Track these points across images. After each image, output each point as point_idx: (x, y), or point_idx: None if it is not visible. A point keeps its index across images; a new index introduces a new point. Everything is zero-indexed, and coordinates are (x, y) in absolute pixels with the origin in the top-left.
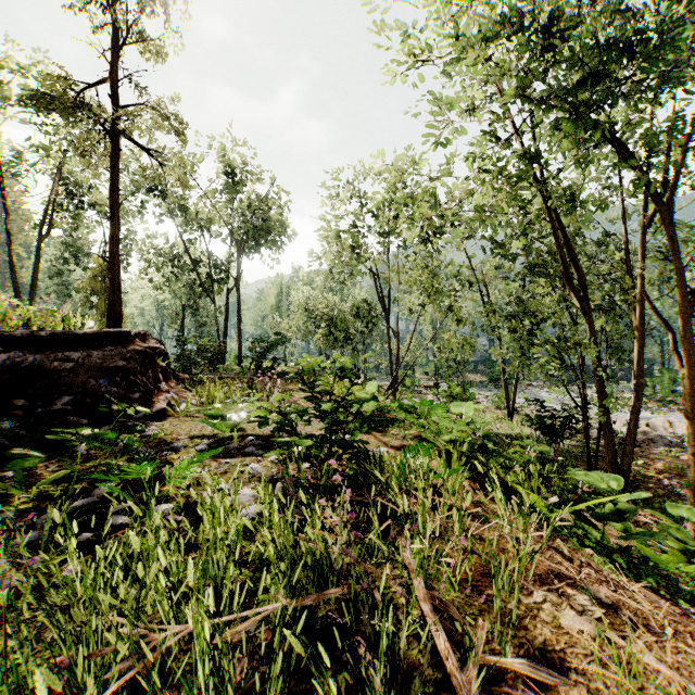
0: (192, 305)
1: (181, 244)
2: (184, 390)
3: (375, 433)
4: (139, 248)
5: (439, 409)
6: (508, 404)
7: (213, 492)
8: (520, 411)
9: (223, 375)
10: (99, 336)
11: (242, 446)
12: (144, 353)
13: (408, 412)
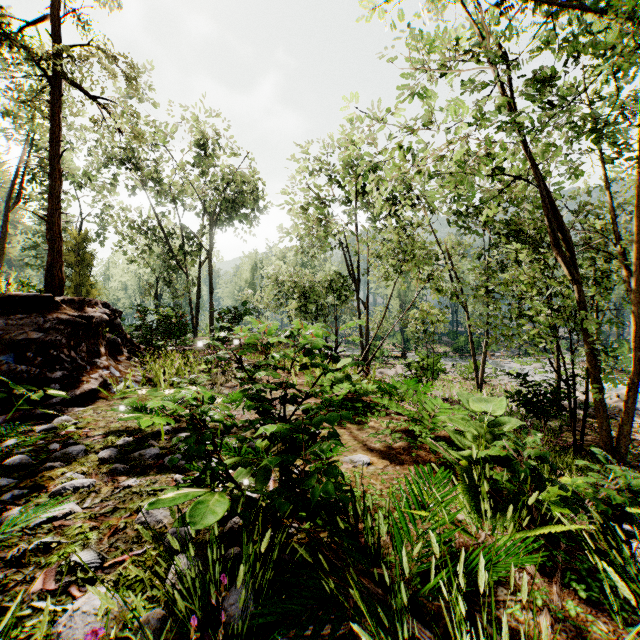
0: (165, 277)
1: (154, 217)
2: (135, 364)
3: (349, 426)
4: (113, 221)
5: (438, 399)
6: (478, 375)
7: (56, 575)
8: (488, 381)
9: (188, 347)
10: (3, 300)
11: (166, 451)
12: (73, 323)
13: (388, 393)
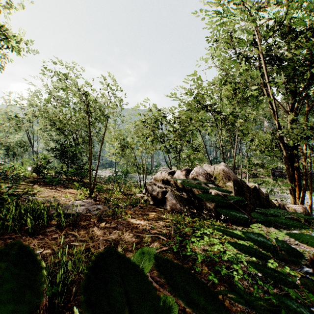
0: None
1: None
2: None
3: None
4: None
5: None
6: None
7: None
8: None
9: None
10: None
11: None
12: None
13: None
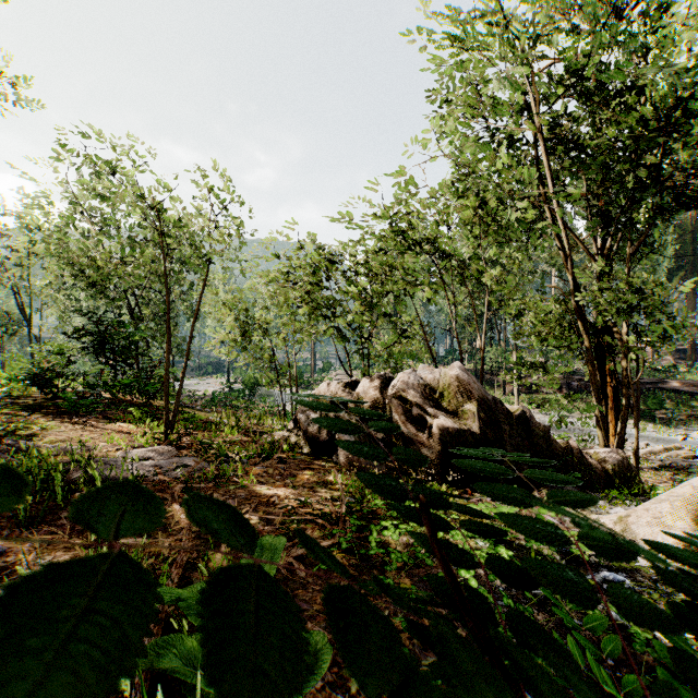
0: None
1: None
2: None
3: None
4: None
5: None
6: None
7: None
8: None
9: None
10: None
11: None
12: None
13: None
